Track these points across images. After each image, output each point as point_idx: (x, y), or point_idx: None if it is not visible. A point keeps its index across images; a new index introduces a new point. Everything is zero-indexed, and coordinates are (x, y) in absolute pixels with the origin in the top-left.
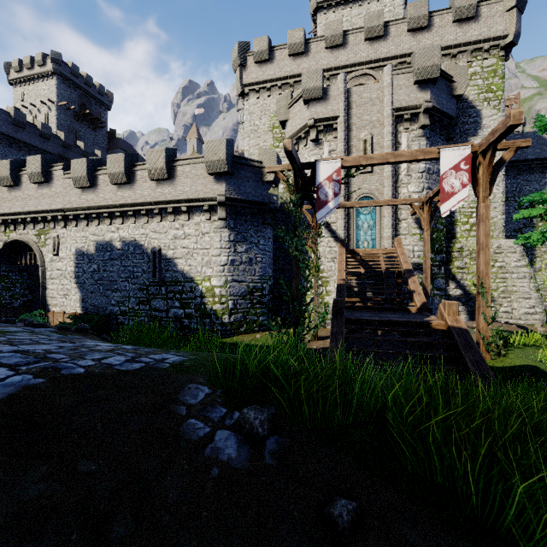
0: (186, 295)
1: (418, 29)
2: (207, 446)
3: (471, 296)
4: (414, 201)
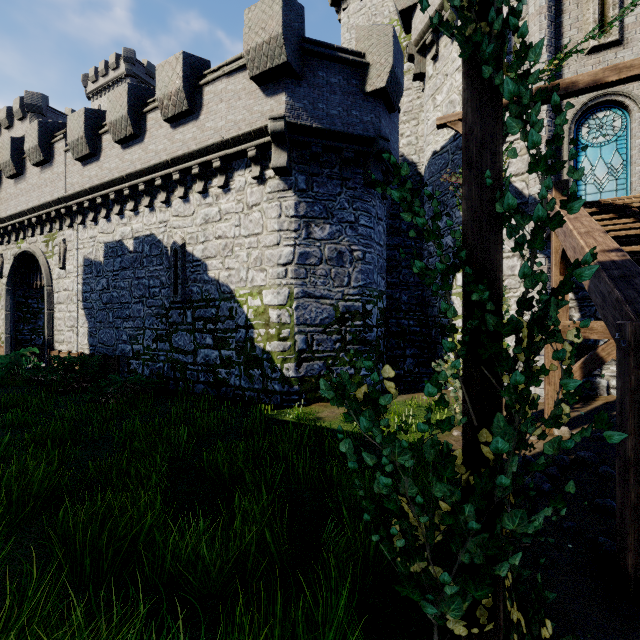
0: (223, 324)
1: None
2: None
3: None
4: None
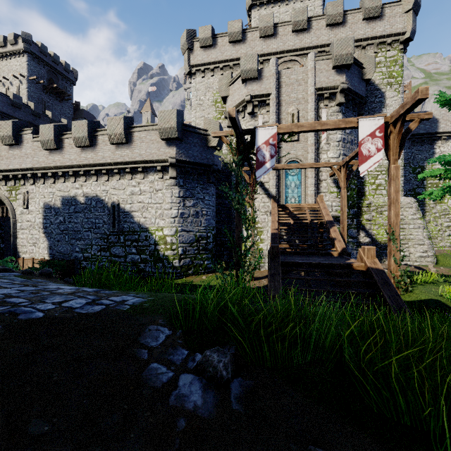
0: (142, 243)
1: (335, 24)
2: (171, 393)
3: (377, 243)
4: (333, 164)
